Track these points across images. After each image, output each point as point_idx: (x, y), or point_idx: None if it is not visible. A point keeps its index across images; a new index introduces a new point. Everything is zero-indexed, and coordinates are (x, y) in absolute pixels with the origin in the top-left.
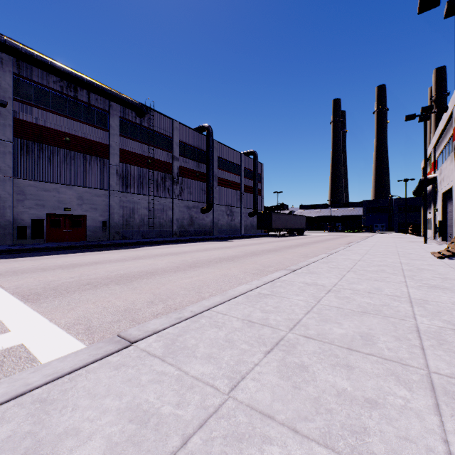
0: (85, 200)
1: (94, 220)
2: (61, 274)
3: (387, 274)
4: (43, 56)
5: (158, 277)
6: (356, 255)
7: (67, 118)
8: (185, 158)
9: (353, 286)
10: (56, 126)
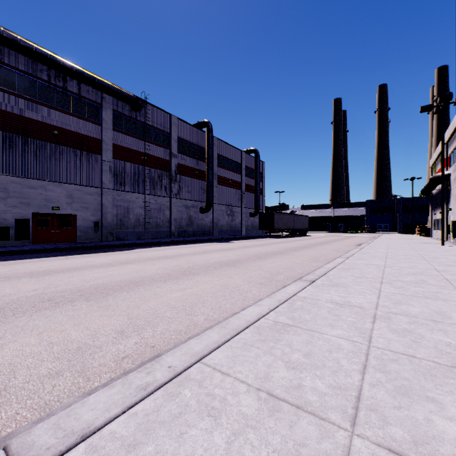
0: (75, 199)
1: (85, 219)
2: (25, 284)
3: (433, 286)
4: (28, 41)
5: (142, 289)
6: (377, 259)
7: (55, 110)
8: (183, 155)
9: (403, 308)
10: (43, 118)
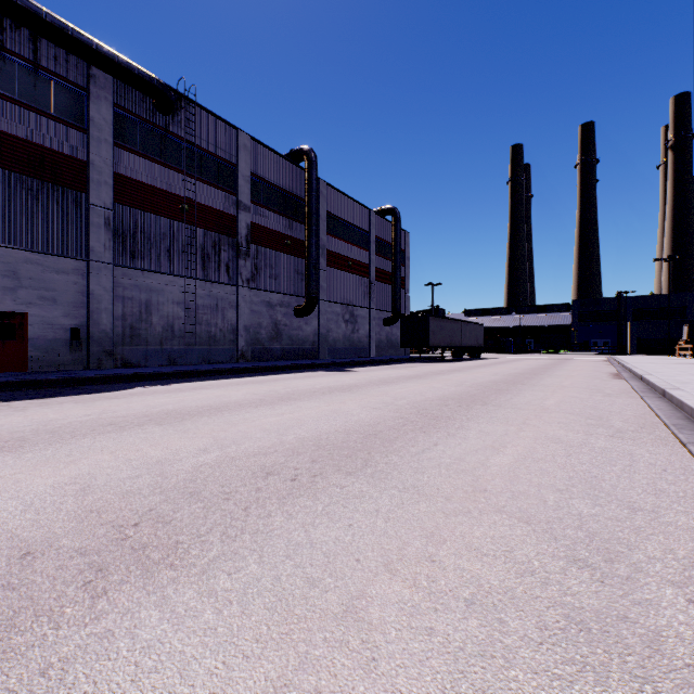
0: (25, 280)
1: (48, 324)
2: None
3: None
4: None
5: None
6: None
7: None
8: (262, 209)
9: None
10: None
